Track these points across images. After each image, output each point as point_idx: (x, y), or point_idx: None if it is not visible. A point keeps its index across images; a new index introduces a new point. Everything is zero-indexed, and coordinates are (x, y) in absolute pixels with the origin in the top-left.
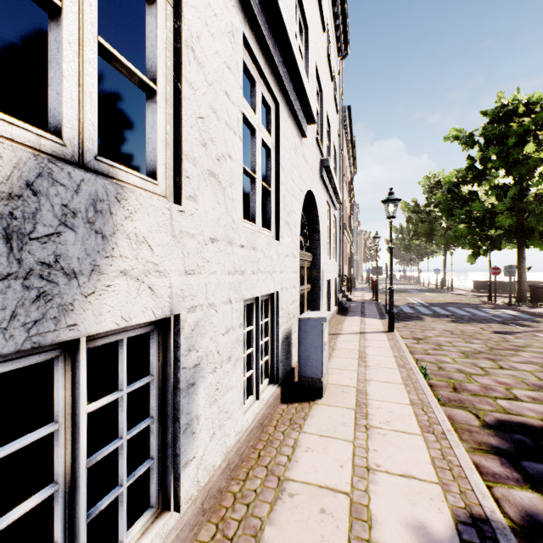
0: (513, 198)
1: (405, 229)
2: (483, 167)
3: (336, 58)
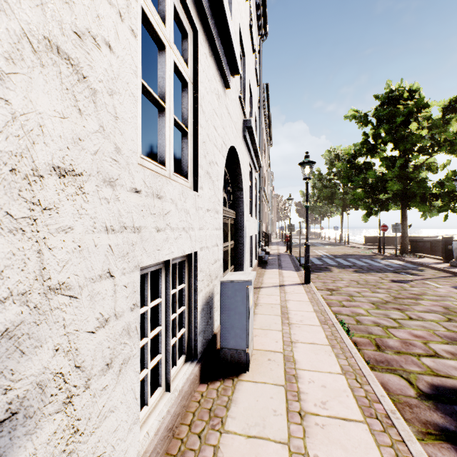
0: (399, 167)
1: (310, 194)
2: (374, 142)
3: (257, 35)
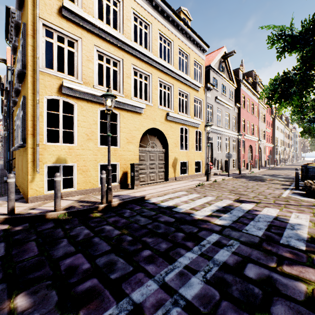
0: None
1: None
2: None
3: (282, 127)
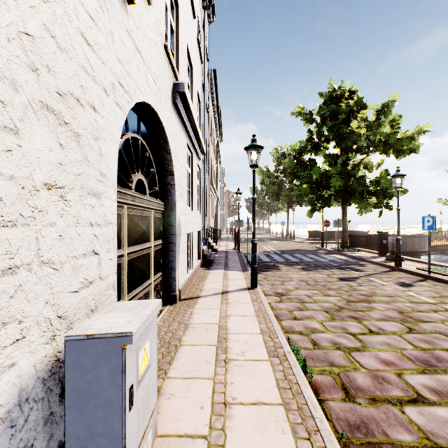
0: (341, 165)
1: (259, 190)
2: (318, 140)
3: (200, 4)
